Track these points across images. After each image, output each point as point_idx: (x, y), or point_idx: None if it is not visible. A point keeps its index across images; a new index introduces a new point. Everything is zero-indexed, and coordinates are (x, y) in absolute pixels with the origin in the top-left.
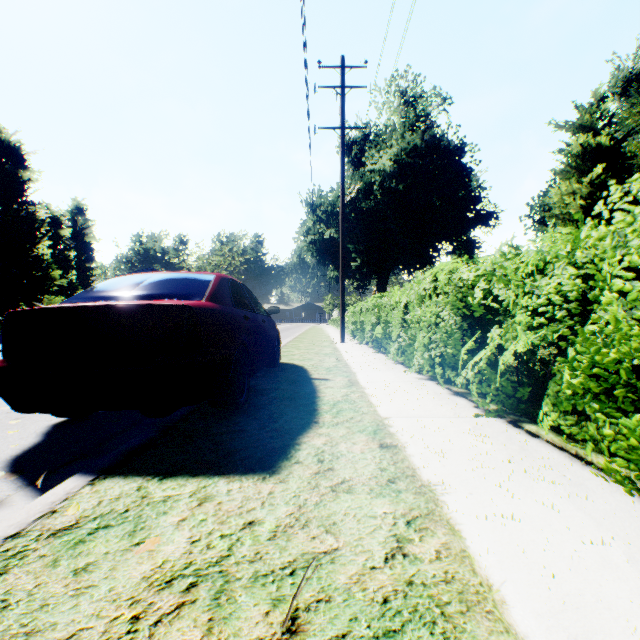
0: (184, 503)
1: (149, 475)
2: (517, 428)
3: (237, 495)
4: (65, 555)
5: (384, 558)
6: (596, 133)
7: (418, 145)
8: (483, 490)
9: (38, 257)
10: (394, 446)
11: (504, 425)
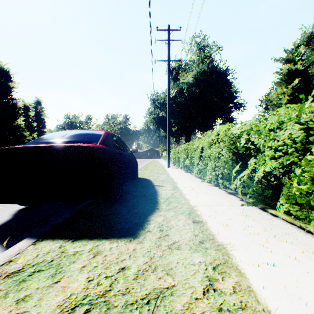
0: (85, 256)
1: (66, 239)
2: (265, 212)
3: (115, 251)
4: (12, 290)
5: (202, 292)
6: (295, 63)
7: (205, 70)
8: (253, 248)
9: (18, 125)
10: (200, 222)
11: (258, 210)
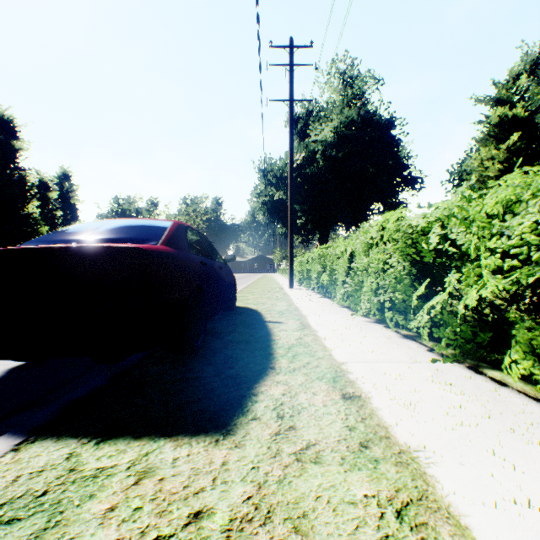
0: (118, 480)
1: (86, 436)
2: (480, 375)
3: (184, 467)
4: None
5: None
6: (512, 106)
7: (355, 119)
8: (474, 459)
9: (28, 215)
10: (358, 397)
11: (465, 371)
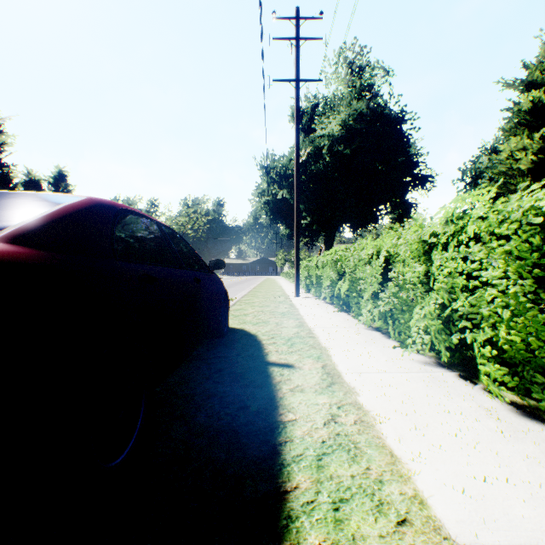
0: None
1: None
2: None
3: None
4: None
5: None
6: None
7: (363, 113)
8: None
9: None
10: None
11: None
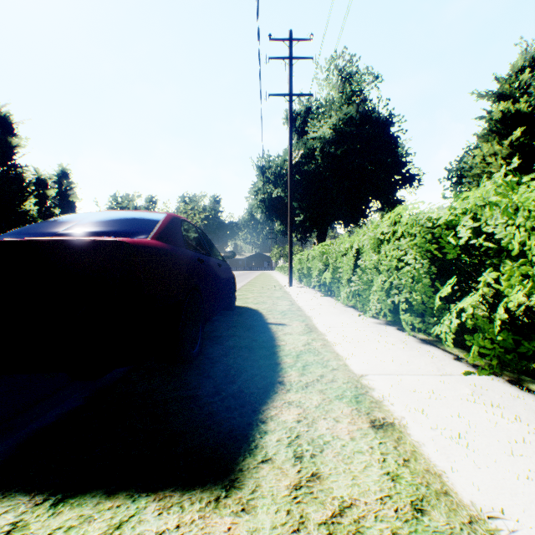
0: None
1: (41, 492)
2: (528, 392)
3: None
4: None
5: None
6: (515, 101)
7: (353, 116)
8: None
9: (25, 212)
10: (391, 425)
11: (508, 387)
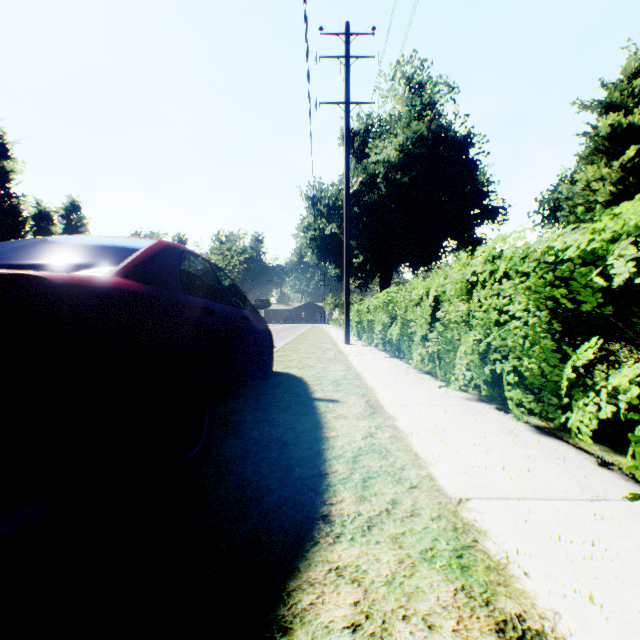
0: None
1: None
2: None
3: None
4: None
5: None
6: (627, 112)
7: (424, 135)
8: None
9: None
10: None
11: None
